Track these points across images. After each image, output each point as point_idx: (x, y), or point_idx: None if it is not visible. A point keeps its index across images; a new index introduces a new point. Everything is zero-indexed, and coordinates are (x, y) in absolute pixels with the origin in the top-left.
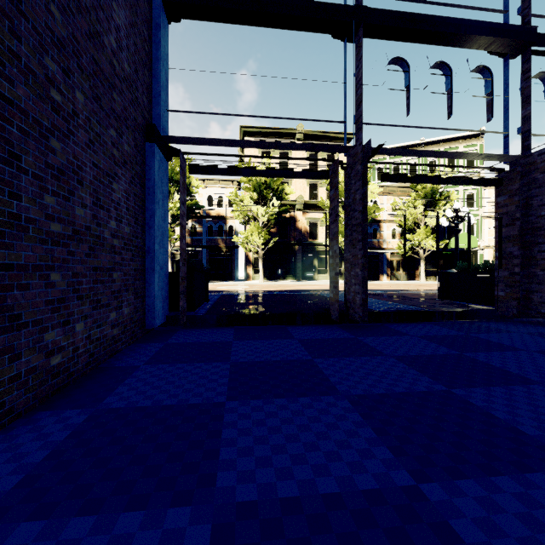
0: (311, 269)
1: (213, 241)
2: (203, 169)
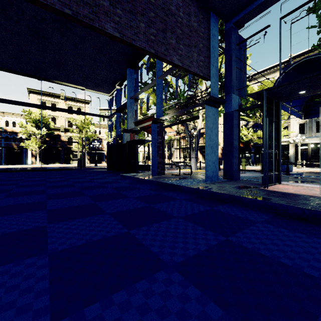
0: (69, 159)
1: (9, 144)
2: None
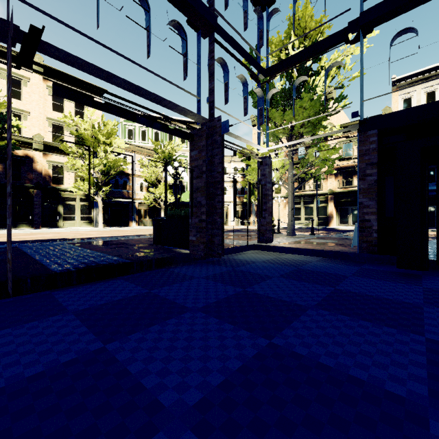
0: (54, 216)
1: None
2: None
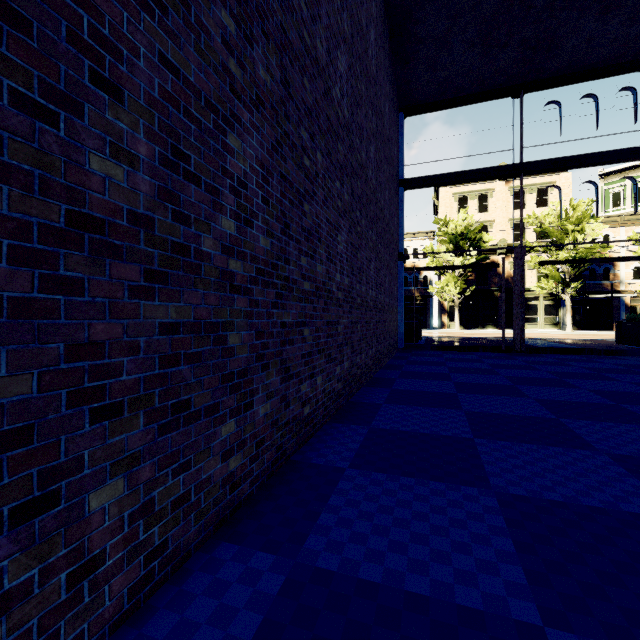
0: None
1: (408, 291)
2: (424, 268)
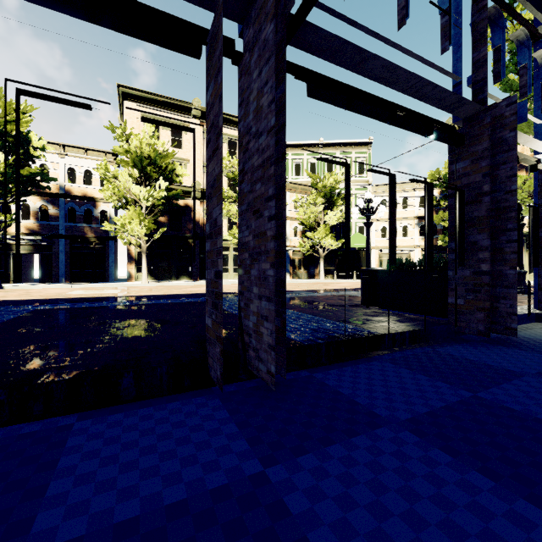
0: None
1: (76, 229)
2: None
